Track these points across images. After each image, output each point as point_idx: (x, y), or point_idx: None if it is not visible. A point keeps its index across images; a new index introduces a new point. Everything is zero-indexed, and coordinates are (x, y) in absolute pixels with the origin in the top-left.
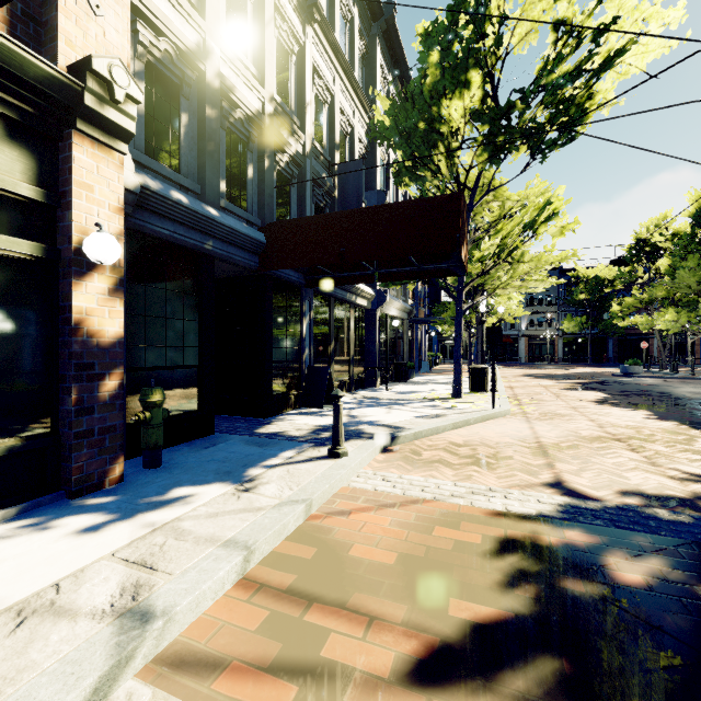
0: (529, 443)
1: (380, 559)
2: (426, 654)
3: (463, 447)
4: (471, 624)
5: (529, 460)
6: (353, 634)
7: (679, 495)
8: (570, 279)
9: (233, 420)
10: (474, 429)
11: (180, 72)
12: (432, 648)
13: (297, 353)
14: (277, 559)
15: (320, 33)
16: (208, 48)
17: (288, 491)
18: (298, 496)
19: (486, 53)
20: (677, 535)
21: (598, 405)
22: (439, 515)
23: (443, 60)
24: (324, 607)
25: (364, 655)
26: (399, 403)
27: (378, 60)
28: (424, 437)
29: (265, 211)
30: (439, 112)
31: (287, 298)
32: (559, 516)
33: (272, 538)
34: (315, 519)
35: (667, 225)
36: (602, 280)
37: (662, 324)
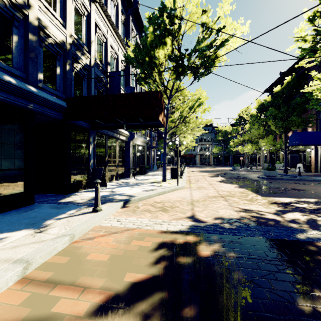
0: (187, 200)
1: (101, 258)
2: (105, 301)
3: (159, 203)
4: (132, 283)
5: (185, 207)
6: (72, 297)
7: (235, 218)
8: (216, 131)
9: (49, 196)
10: (167, 195)
11: (12, 13)
12: (109, 298)
13: (86, 162)
14: (46, 265)
15: (99, 8)
16: (30, 4)
17: (63, 230)
18: (67, 232)
19: (175, 31)
20: (228, 233)
21: (220, 183)
22: (137, 235)
23: (154, 31)
24: (62, 286)
25: (74, 307)
26: (137, 184)
27: (131, 26)
28: (144, 200)
29: (67, 91)
30: (154, 54)
31: (80, 135)
32: (187, 230)
33: (45, 255)
34: (75, 243)
35: (249, 111)
36: (227, 132)
37: (246, 150)
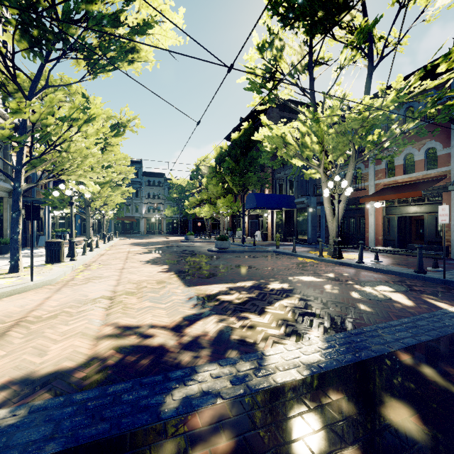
0: (8, 321)
1: None
2: None
3: None
4: None
5: None
6: None
7: (70, 366)
8: (170, 185)
9: None
10: None
11: None
12: None
13: None
14: None
15: None
16: None
17: None
18: None
19: None
20: None
21: (143, 265)
22: None
23: None
24: None
25: None
26: None
27: None
28: None
29: None
30: None
31: None
32: None
33: None
34: None
35: (208, 161)
36: (185, 187)
37: (204, 213)
